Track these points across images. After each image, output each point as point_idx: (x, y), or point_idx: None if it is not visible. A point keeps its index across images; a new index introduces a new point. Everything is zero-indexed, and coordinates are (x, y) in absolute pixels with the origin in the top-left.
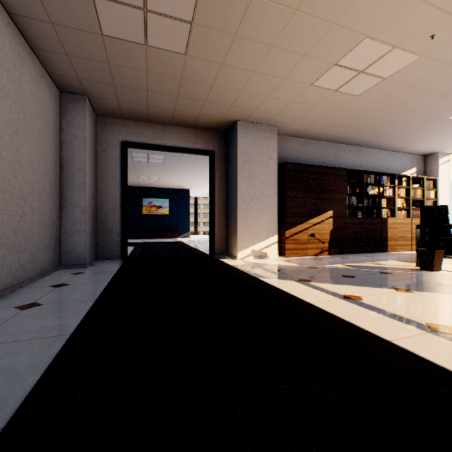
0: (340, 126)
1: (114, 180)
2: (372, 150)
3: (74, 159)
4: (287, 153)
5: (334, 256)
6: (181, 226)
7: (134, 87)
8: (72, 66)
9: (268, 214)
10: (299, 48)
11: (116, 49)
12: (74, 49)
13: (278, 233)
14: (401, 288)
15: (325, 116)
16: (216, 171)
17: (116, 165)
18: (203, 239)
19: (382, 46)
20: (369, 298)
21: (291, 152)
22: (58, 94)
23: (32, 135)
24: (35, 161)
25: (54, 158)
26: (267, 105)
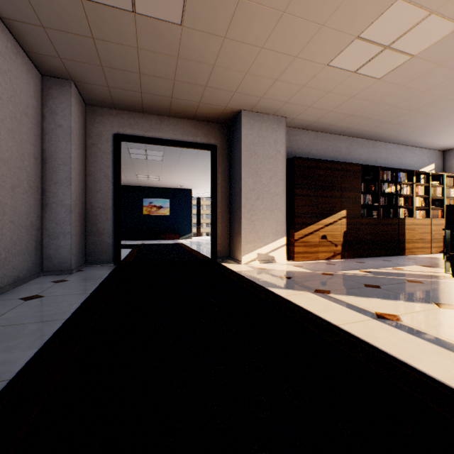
0: (355, 117)
1: (105, 176)
2: (388, 144)
3: (58, 151)
4: (296, 147)
5: (348, 259)
6: (183, 227)
7: (125, 70)
8: (51, 41)
9: (275, 214)
10: (317, 15)
11: (99, 18)
12: (50, 18)
13: (286, 235)
14: (443, 303)
15: (339, 105)
16: (218, 167)
17: (108, 160)
18: (205, 241)
19: (416, 11)
20: (409, 318)
21: (300, 147)
22: (39, 78)
23: (1, 120)
24: (6, 151)
25: (33, 150)
26: (275, 91)
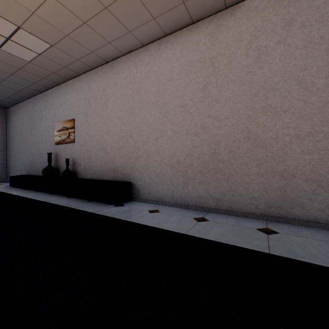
0: None
1: None
2: None
3: None
4: None
5: None
6: None
7: None
8: None
9: None
10: None
11: None
12: None
13: None
14: None
15: None
16: None
17: None
18: None
19: None
20: None
21: None
22: None
23: None
24: None
25: None
26: None
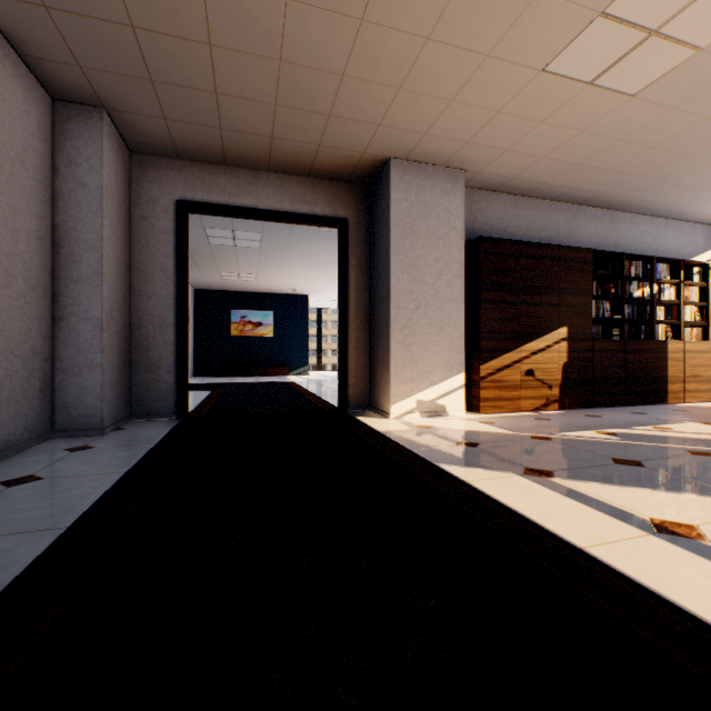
0: (585, 168)
1: (162, 271)
2: (636, 216)
3: (80, 228)
4: (482, 222)
5: (571, 411)
6: (295, 356)
7: (191, 86)
8: (61, 35)
9: (447, 333)
10: None
11: None
12: None
13: (466, 369)
14: None
15: (558, 146)
16: (351, 256)
17: (168, 244)
18: (331, 378)
19: None
20: None
21: (488, 221)
22: (48, 103)
23: None
24: None
25: (36, 225)
26: (448, 122)
